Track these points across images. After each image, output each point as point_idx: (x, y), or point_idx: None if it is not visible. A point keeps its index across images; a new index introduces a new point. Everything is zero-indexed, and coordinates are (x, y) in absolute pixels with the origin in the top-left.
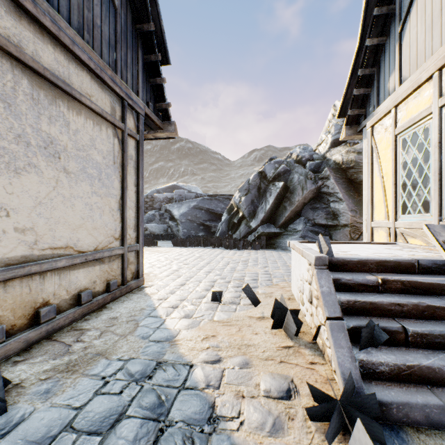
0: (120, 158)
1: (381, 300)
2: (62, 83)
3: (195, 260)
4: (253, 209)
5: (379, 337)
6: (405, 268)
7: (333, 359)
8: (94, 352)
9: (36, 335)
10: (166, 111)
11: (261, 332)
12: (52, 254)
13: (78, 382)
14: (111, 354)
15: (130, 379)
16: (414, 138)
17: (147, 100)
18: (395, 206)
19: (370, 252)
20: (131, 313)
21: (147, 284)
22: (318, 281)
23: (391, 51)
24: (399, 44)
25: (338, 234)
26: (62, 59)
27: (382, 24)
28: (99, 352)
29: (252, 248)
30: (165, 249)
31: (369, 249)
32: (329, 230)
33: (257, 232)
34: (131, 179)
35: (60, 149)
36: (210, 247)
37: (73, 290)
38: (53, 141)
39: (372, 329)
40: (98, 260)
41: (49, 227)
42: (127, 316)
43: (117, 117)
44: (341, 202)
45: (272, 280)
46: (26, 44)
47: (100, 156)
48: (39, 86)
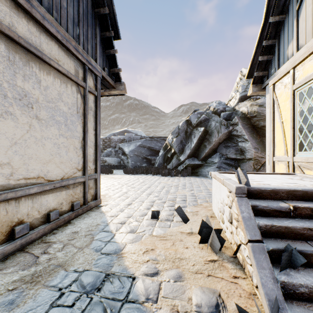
0: (82, 109)
1: (295, 225)
2: (34, 49)
3: (140, 184)
4: (182, 147)
5: (297, 260)
6: (311, 197)
7: (256, 278)
8: (55, 264)
9: (11, 248)
10: (118, 75)
11: (191, 246)
12: (26, 183)
13: (38, 293)
14: (69, 266)
15: (82, 291)
16: (309, 92)
17: (103, 66)
18: (293, 144)
19: (278, 181)
20: (89, 228)
21: (103, 203)
22: (239, 207)
23: (290, 25)
24: (296, 19)
25: (245, 165)
26: (35, 30)
27: (282, 5)
28: (59, 264)
29: (181, 175)
30: (118, 176)
31: (276, 179)
32: (238, 162)
33: (185, 164)
34: (90, 124)
35: (33, 101)
36: (150, 174)
37: (43, 210)
38: (26, 94)
39: (290, 253)
40: (64, 186)
41: (23, 161)
42: (86, 231)
43: (79, 78)
44: (246, 142)
45: (197, 201)
46: (3, 17)
47: (66, 107)
48: (15, 51)
